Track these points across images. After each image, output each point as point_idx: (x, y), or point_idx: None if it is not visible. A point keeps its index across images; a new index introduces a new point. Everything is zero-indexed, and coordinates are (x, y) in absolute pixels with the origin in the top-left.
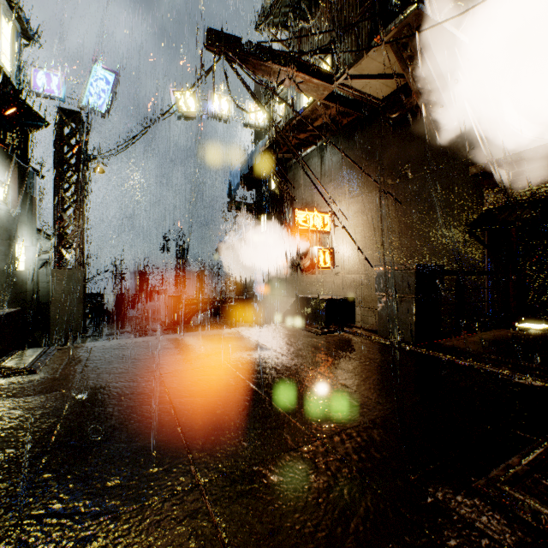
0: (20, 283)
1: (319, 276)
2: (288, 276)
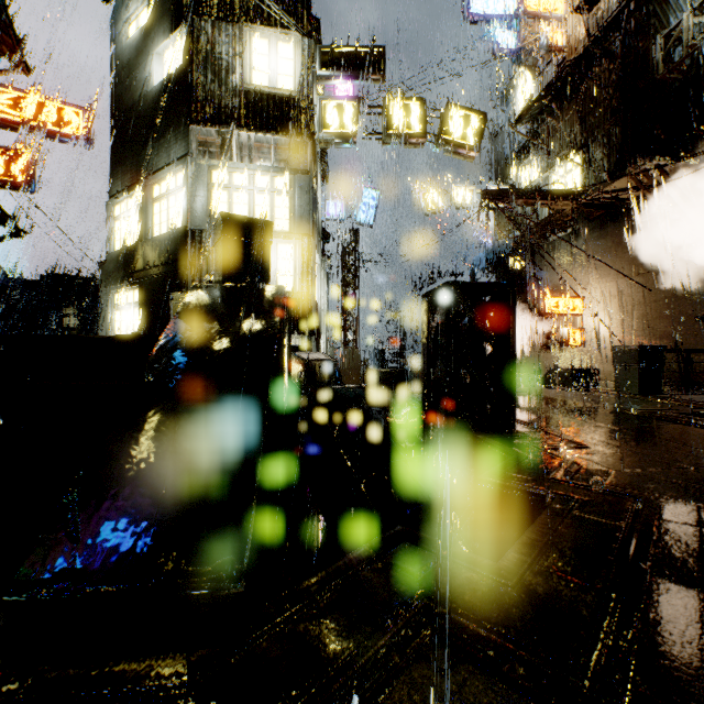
0: None
1: (569, 353)
2: (535, 353)
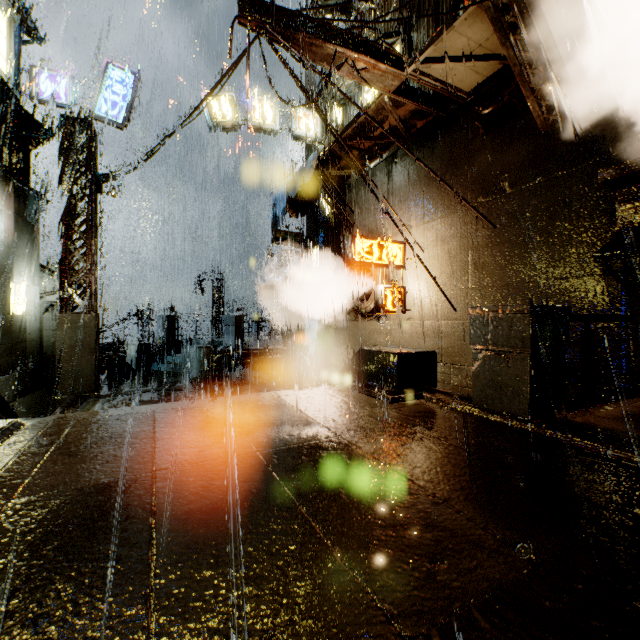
0: (17, 331)
1: (386, 322)
2: (347, 322)
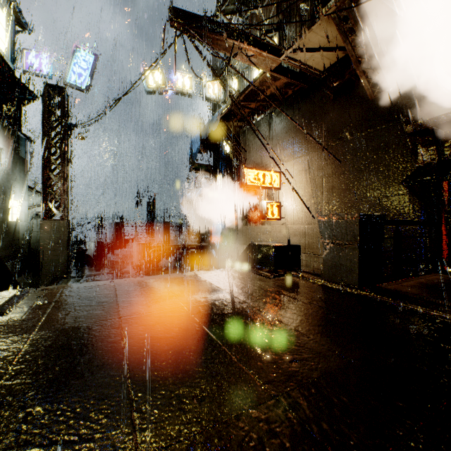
0: (14, 232)
1: (268, 226)
2: (241, 226)
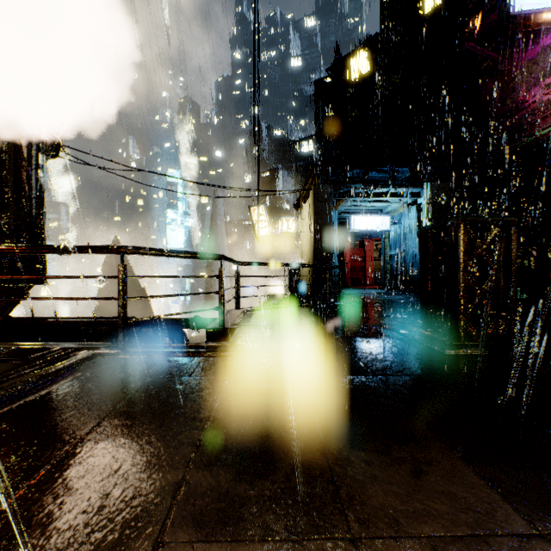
0: None
1: None
2: None
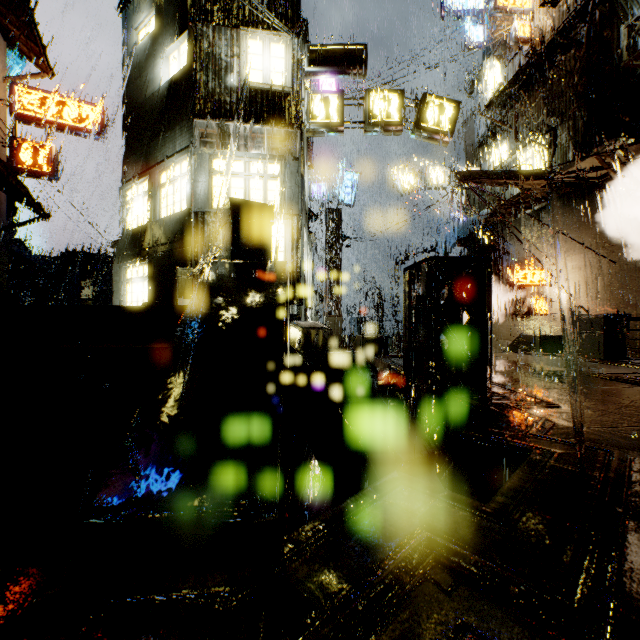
0: None
1: (536, 321)
2: (504, 321)
